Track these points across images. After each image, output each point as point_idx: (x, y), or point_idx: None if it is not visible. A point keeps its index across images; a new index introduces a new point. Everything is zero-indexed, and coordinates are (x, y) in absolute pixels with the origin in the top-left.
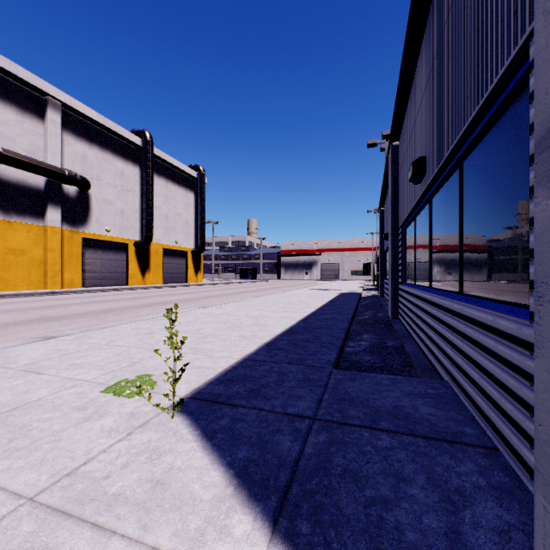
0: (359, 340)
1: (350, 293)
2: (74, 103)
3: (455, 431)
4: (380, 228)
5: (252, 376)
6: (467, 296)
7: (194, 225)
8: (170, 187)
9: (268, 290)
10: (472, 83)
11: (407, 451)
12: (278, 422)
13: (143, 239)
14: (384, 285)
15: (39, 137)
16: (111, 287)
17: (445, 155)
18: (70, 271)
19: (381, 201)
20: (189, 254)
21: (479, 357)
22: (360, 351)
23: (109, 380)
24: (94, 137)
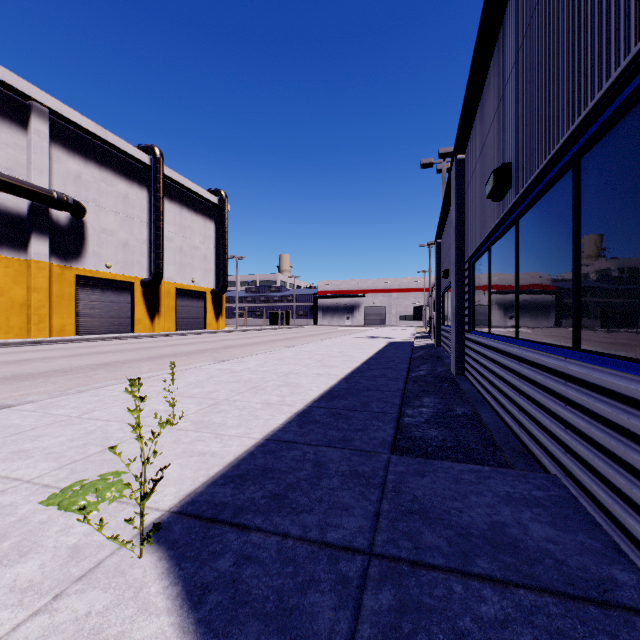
0: (419, 406)
1: (400, 342)
2: (65, 110)
3: (600, 578)
4: (436, 264)
5: (275, 470)
6: (592, 353)
7: (214, 261)
8: (185, 215)
9: (303, 338)
10: (612, 27)
11: (535, 629)
12: (313, 562)
13: (151, 277)
14: (442, 333)
15: (21, 151)
16: (111, 335)
17: (551, 153)
18: (60, 315)
19: (439, 231)
20: (208, 296)
21: (629, 453)
22: (422, 422)
23: (61, 479)
24: (90, 152)
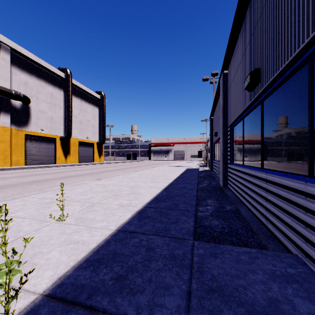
0: (206, 205)
1: (192, 168)
2: (19, 48)
3: None
4: (210, 129)
5: (121, 254)
6: None
7: (98, 127)
8: (83, 104)
9: (143, 166)
10: None
11: None
12: None
13: (65, 135)
14: (213, 164)
15: None
16: (44, 165)
17: (292, 55)
18: (16, 155)
19: (212, 112)
20: (95, 145)
21: None
22: (209, 215)
23: None
24: (33, 70)
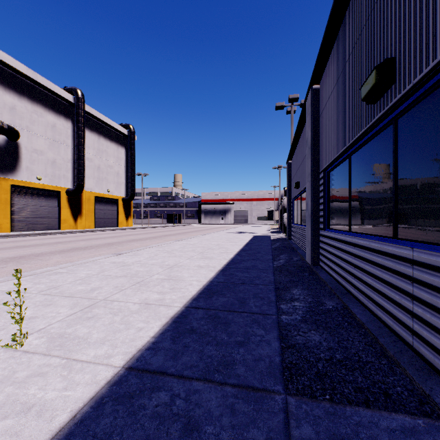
0: (291, 299)
1: (261, 236)
2: (1, 55)
3: None
4: (288, 178)
5: None
6: None
7: (125, 176)
8: (102, 142)
9: (190, 233)
10: None
11: None
12: None
13: (74, 187)
14: (292, 229)
15: None
16: (41, 231)
17: None
18: None
19: (290, 154)
20: (120, 202)
21: None
22: (300, 320)
23: None
24: (23, 89)
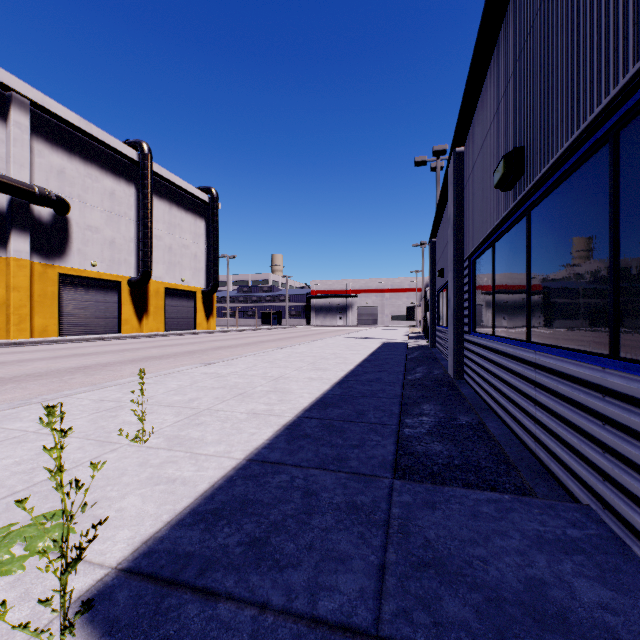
0: (419, 414)
1: (394, 343)
2: (47, 102)
3: None
4: (431, 263)
5: (256, 502)
6: (639, 363)
7: (205, 260)
8: (175, 213)
9: (295, 338)
10: None
11: None
12: None
13: (139, 276)
14: (437, 333)
15: (0, 144)
16: (97, 336)
17: (581, 126)
18: (42, 315)
19: (434, 230)
20: (199, 295)
21: None
22: (424, 433)
23: None
24: (74, 146)
